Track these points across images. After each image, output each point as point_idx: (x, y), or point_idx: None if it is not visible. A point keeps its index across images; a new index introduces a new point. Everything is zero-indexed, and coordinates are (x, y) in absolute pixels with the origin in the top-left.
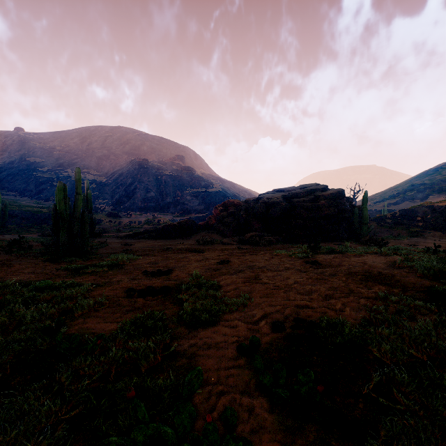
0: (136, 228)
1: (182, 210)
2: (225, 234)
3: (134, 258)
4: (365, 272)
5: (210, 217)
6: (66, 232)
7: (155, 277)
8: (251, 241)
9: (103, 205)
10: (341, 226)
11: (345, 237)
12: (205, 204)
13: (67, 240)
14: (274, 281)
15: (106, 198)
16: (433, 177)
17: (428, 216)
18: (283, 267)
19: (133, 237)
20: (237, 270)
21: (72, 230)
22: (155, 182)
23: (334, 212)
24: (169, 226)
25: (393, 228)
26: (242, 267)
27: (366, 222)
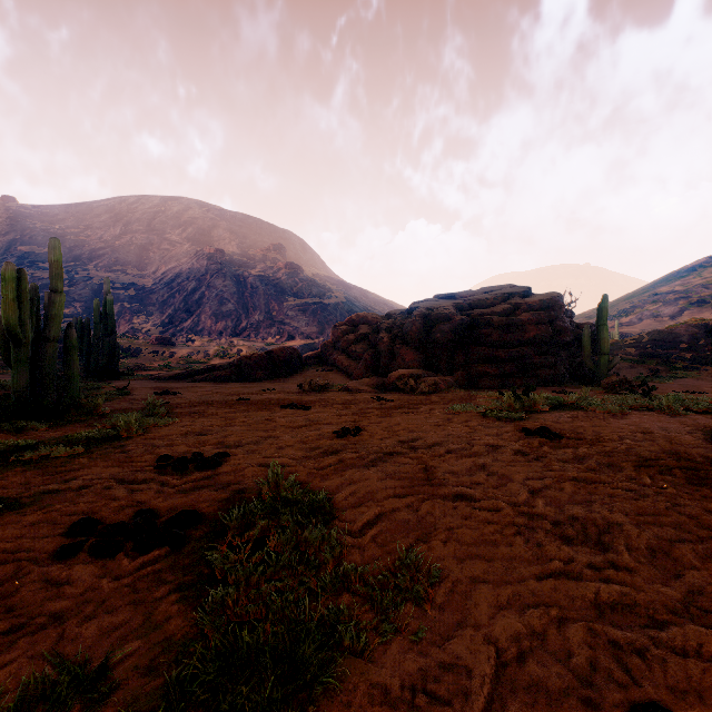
0: (200, 364)
1: (280, 333)
2: (351, 373)
3: (161, 423)
4: (676, 457)
5: (326, 344)
6: (25, 368)
7: (182, 473)
8: (400, 385)
9: (146, 325)
10: (559, 359)
11: (567, 379)
12: (319, 324)
13: (28, 385)
14: (479, 491)
15: (152, 313)
16: (689, 281)
17: (700, 342)
18: (482, 443)
19: (185, 379)
20: (379, 454)
21: (41, 364)
22: (236, 287)
23: (546, 334)
24: (251, 359)
25: (640, 362)
26: (389, 446)
27: (606, 351)
